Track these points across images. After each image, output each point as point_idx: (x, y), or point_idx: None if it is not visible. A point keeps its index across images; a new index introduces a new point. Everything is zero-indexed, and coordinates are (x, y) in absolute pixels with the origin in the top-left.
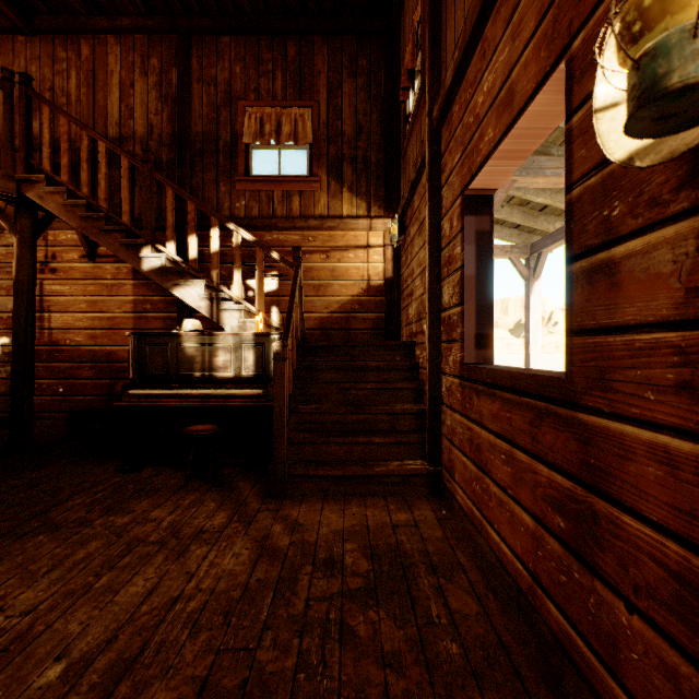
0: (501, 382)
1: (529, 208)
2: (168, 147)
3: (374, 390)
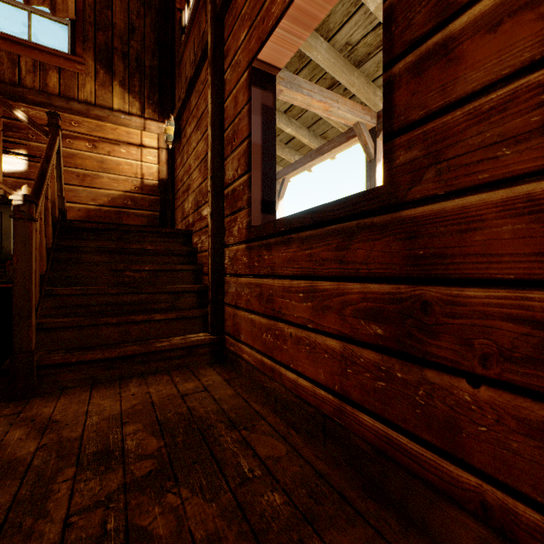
0: (299, 224)
1: (279, 140)
2: None
3: (152, 272)
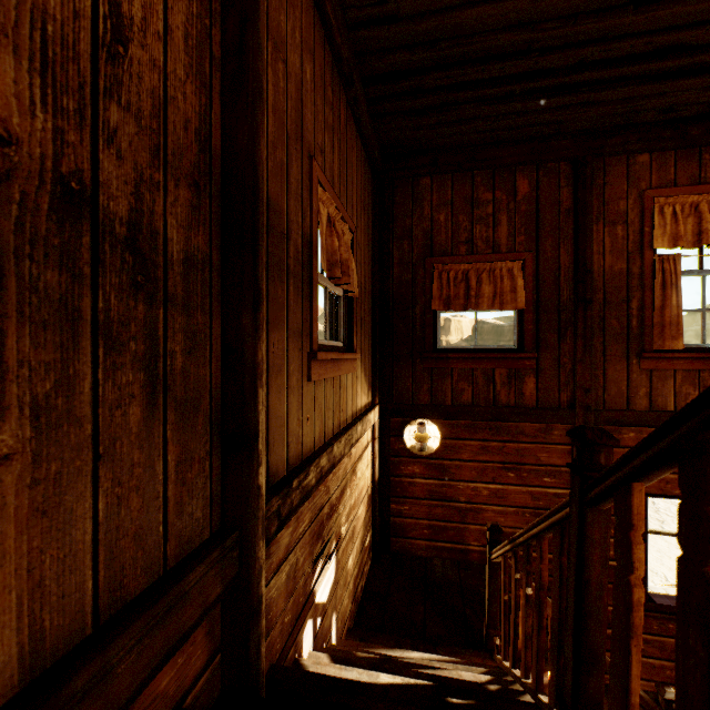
0: None
1: None
2: (190, 193)
3: None
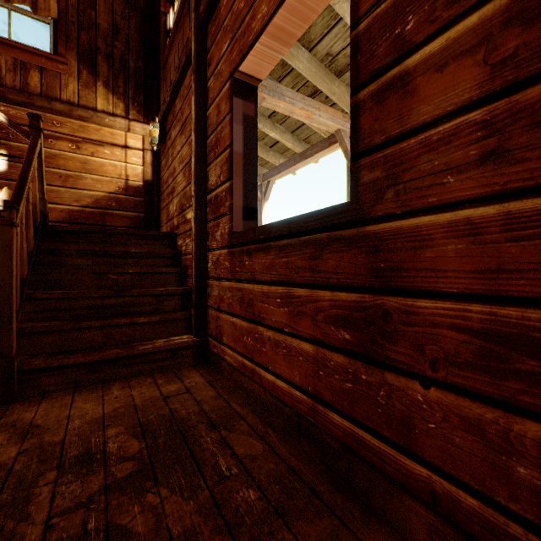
0: (277, 233)
1: (263, 143)
2: None
3: (136, 274)
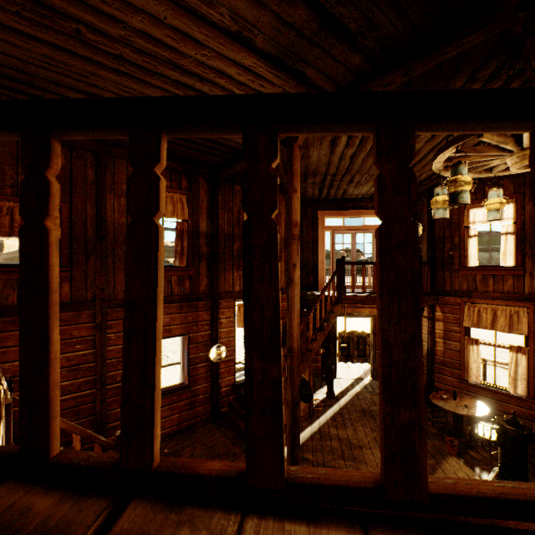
0: (166, 393)
1: None
2: None
3: None
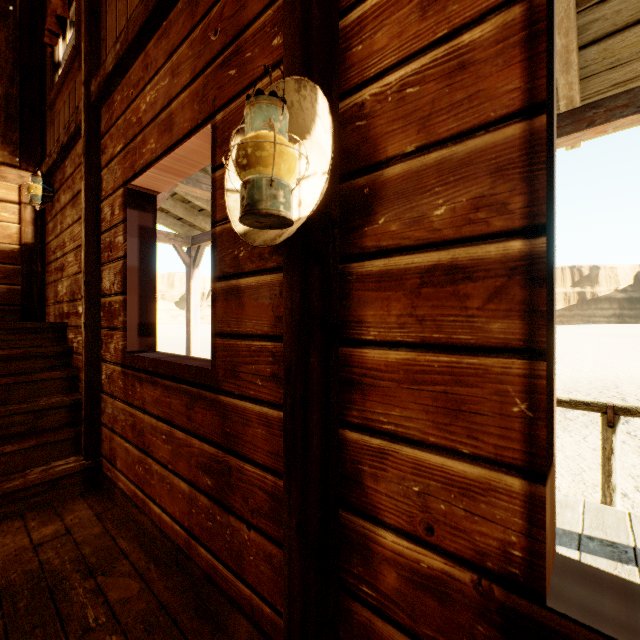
0: (163, 371)
1: (190, 206)
2: None
3: (3, 386)
